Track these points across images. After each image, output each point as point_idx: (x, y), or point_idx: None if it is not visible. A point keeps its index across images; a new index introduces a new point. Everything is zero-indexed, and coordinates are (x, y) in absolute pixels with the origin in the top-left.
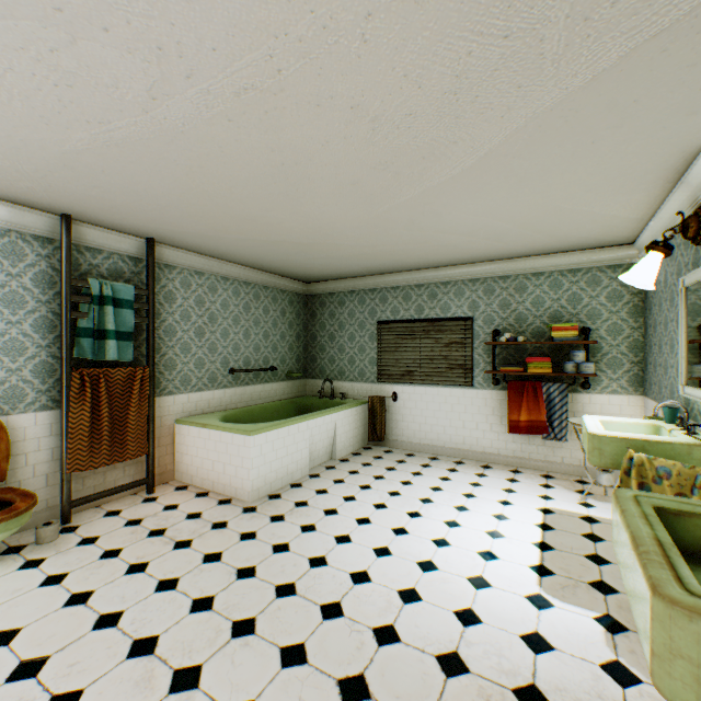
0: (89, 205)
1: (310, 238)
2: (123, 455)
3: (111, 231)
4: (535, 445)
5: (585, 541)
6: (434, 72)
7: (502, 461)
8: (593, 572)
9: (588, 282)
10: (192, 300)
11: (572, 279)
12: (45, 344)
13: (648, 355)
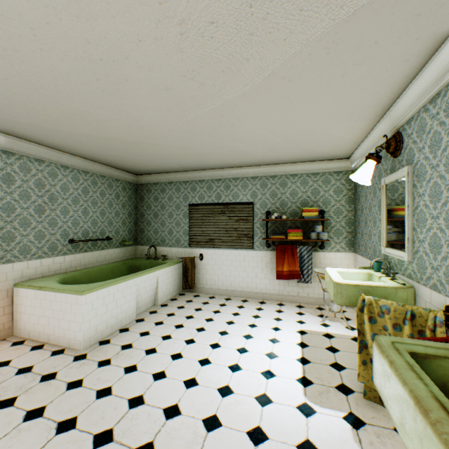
0: None
1: (135, 137)
2: None
3: None
4: (292, 286)
5: (328, 353)
6: None
7: (272, 298)
8: (336, 377)
9: (323, 181)
10: (31, 183)
11: (314, 179)
12: None
13: (358, 227)
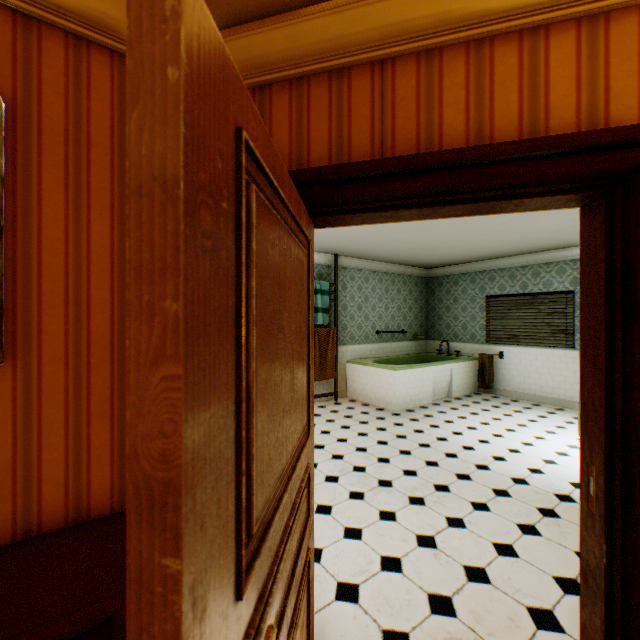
0: (315, 244)
1: (433, 245)
2: (324, 376)
3: (318, 253)
4: None
5: None
6: None
7: None
8: None
9: None
10: (355, 288)
11: None
12: None
13: None
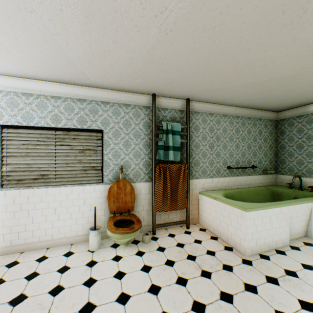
0: (161, 85)
1: (295, 69)
2: (175, 207)
3: (170, 99)
4: None
5: None
6: None
7: None
8: None
9: None
10: (206, 129)
11: None
12: (146, 153)
13: None
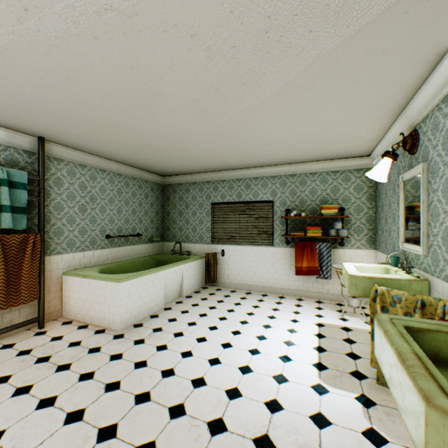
0: None
1: (164, 142)
2: (17, 300)
3: (7, 129)
4: (311, 282)
5: (345, 344)
6: (252, 11)
7: (291, 293)
8: (351, 365)
9: (343, 179)
10: (76, 185)
11: (333, 177)
12: None
13: (378, 224)
